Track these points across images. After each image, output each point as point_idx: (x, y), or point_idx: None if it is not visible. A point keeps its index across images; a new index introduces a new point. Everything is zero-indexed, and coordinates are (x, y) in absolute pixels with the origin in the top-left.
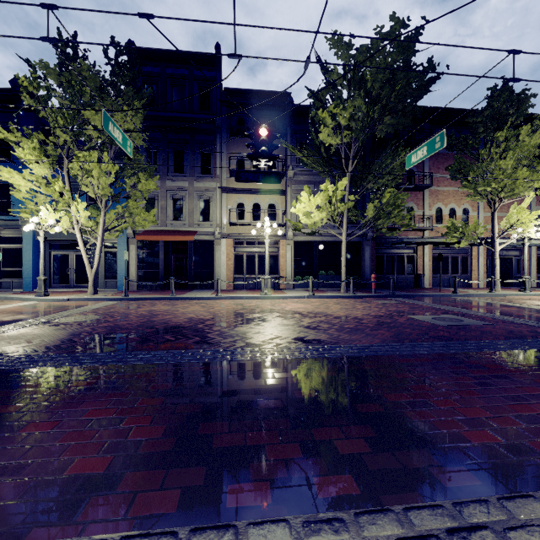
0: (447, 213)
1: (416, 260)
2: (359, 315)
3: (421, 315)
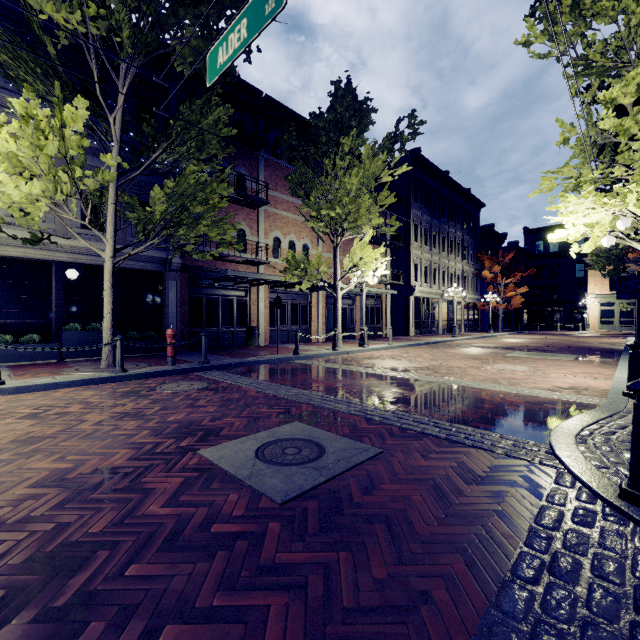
0: (287, 247)
1: (249, 306)
2: (7, 499)
3: (233, 443)
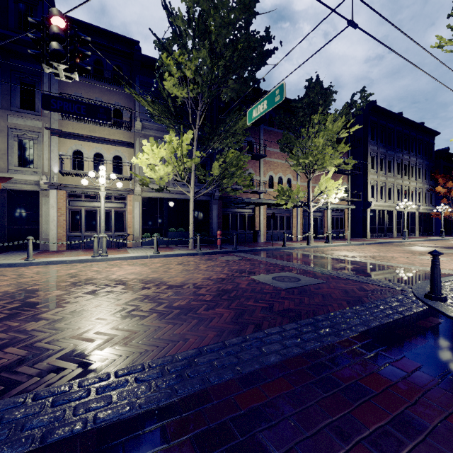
0: (277, 181)
1: (254, 218)
2: (198, 281)
3: (262, 275)
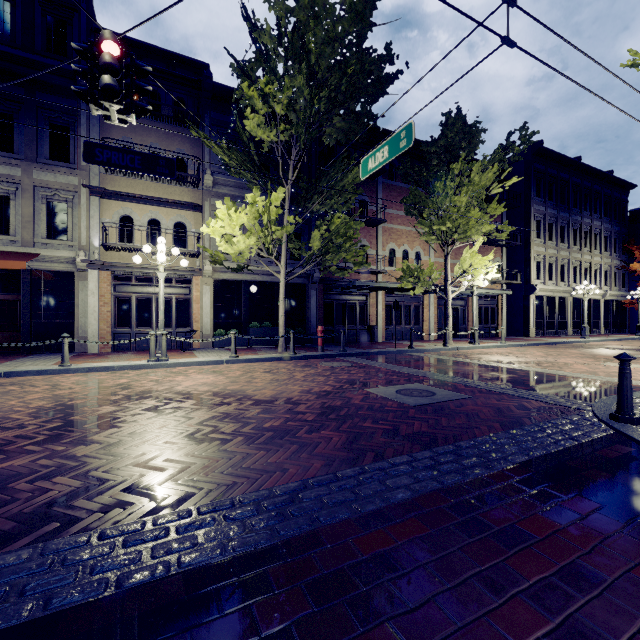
0: (401, 256)
1: (369, 308)
2: (295, 395)
3: (382, 388)
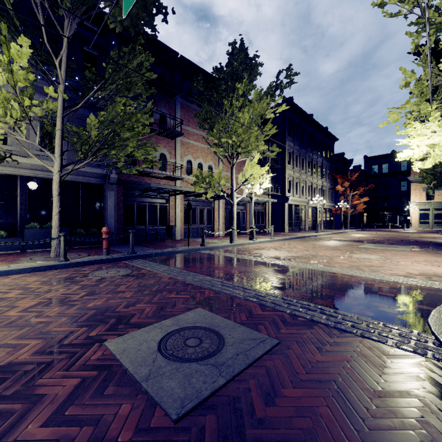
0: (196, 167)
1: (169, 210)
2: None
3: (139, 332)
